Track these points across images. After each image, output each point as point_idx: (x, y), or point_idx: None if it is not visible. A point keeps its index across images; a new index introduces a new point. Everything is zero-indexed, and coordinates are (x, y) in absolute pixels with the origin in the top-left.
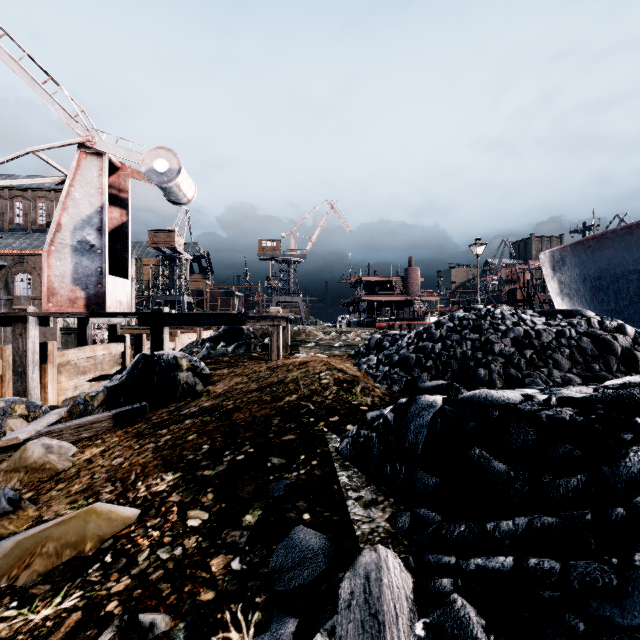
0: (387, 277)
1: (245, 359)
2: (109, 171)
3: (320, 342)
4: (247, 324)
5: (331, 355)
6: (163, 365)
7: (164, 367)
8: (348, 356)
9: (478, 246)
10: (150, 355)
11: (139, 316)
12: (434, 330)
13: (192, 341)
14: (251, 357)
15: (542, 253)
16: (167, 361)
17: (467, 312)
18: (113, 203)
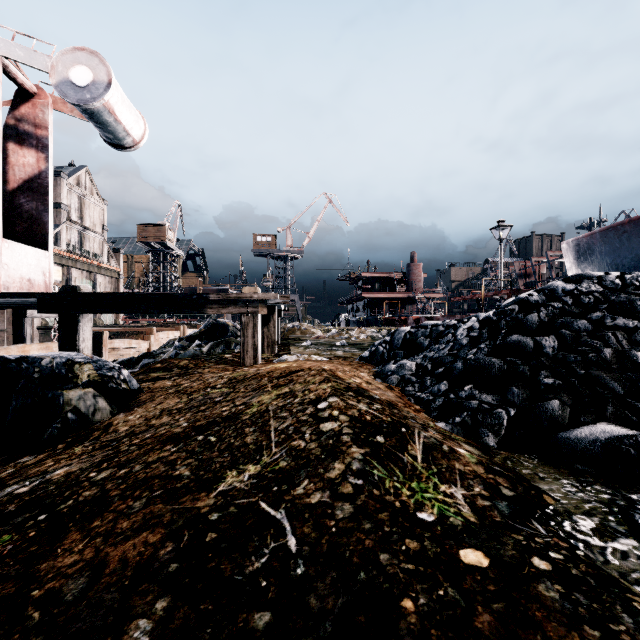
0: (388, 273)
1: (210, 363)
2: (20, 98)
3: (317, 340)
4: (207, 311)
5: (333, 357)
6: (35, 377)
7: (36, 381)
8: (359, 359)
9: (500, 229)
10: (14, 359)
11: (38, 298)
12: (522, 314)
13: (169, 340)
14: (220, 360)
15: (564, 242)
16: (47, 370)
17: (576, 283)
18: (26, 143)
